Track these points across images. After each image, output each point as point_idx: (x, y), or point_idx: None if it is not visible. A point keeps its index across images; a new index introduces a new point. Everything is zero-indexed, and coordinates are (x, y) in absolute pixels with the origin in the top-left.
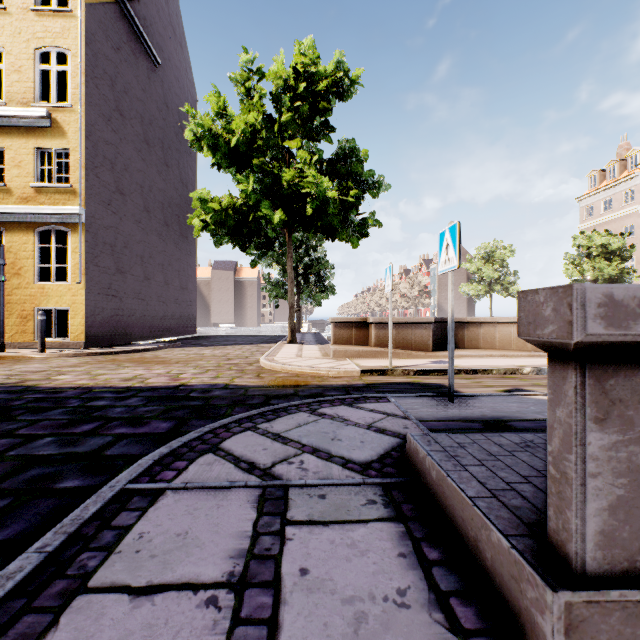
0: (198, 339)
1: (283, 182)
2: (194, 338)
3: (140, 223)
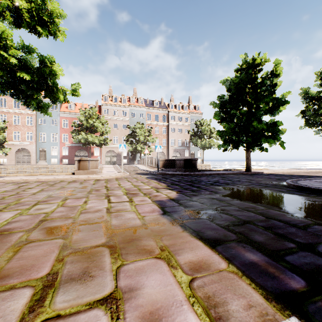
0: None
1: None
2: None
3: None
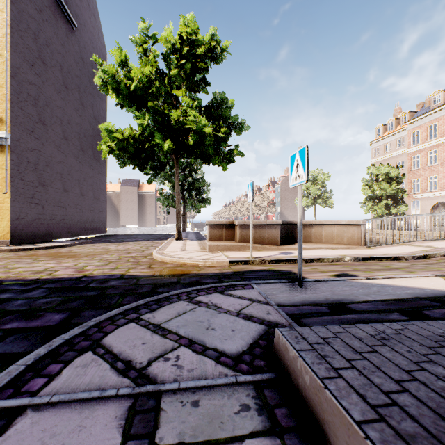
0: (107, 237)
1: (171, 119)
2: (104, 236)
3: (60, 148)
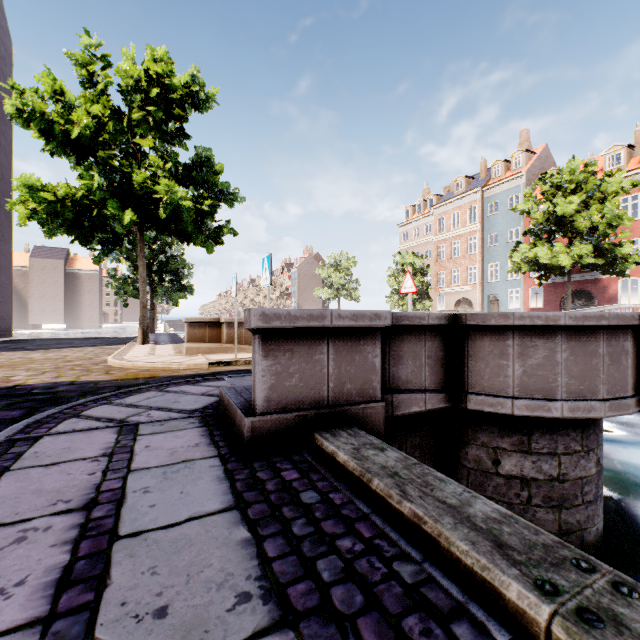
0: (17, 343)
1: (134, 182)
2: (11, 342)
3: None
